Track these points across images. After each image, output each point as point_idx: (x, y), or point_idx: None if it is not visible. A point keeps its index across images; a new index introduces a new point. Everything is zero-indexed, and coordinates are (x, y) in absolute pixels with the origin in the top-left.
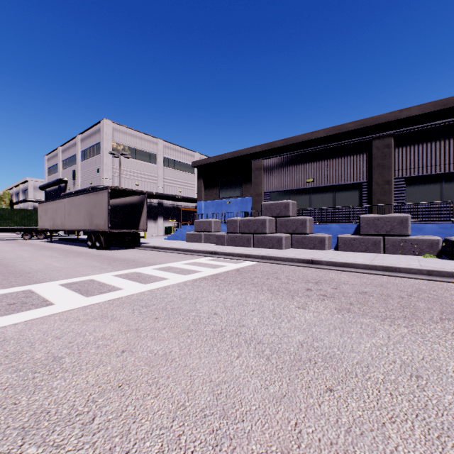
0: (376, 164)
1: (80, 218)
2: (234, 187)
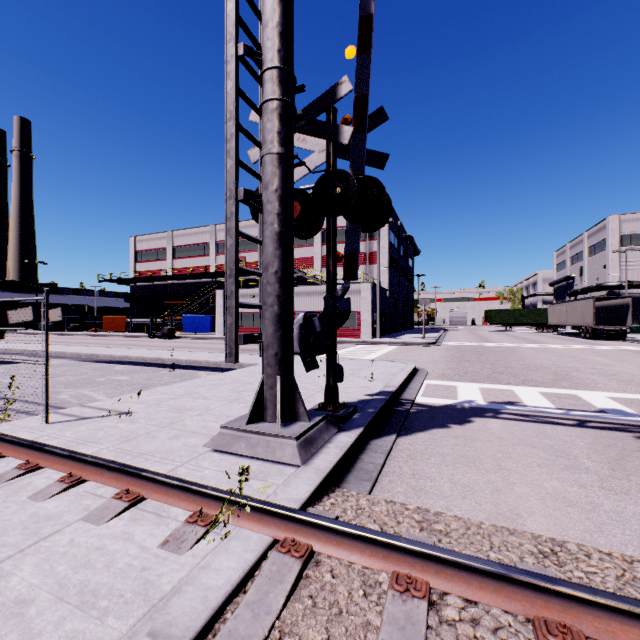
0: None
1: (576, 318)
2: None
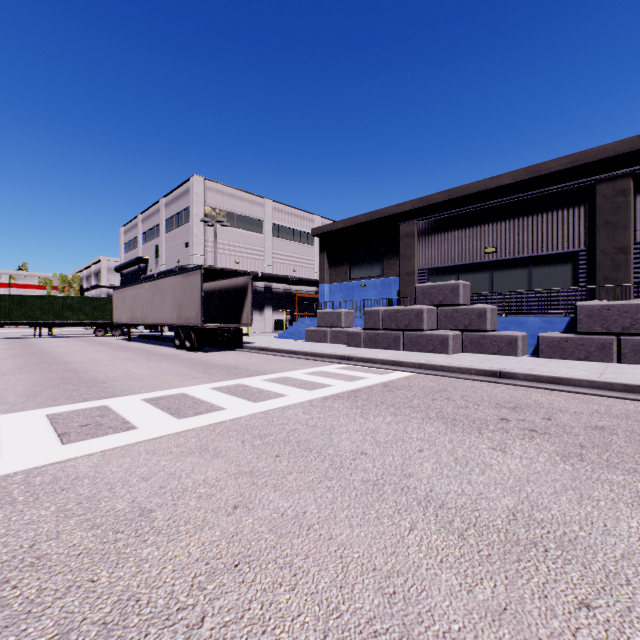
0: (602, 222)
1: (165, 309)
2: (371, 263)
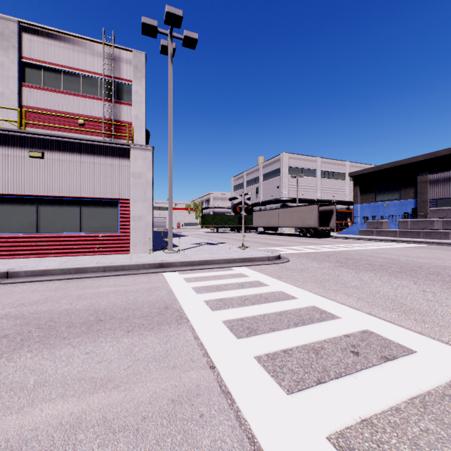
0: None
1: (293, 220)
2: (391, 191)
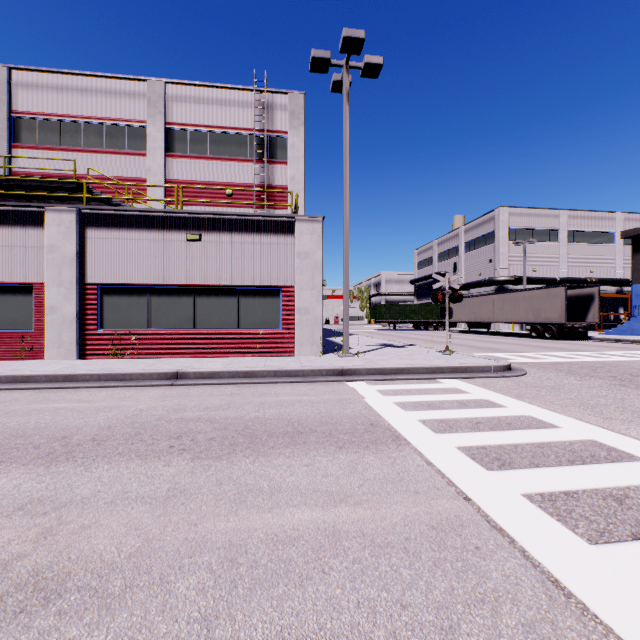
0: None
1: (518, 312)
2: None
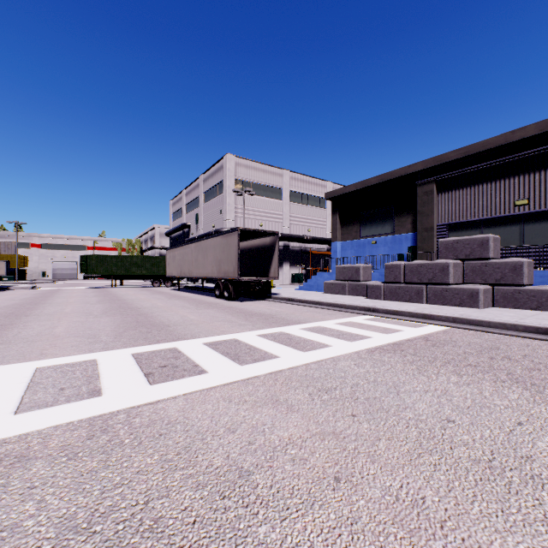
0: None
1: (207, 265)
2: (382, 222)
